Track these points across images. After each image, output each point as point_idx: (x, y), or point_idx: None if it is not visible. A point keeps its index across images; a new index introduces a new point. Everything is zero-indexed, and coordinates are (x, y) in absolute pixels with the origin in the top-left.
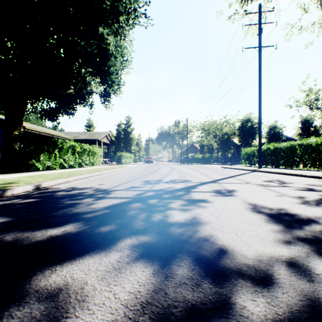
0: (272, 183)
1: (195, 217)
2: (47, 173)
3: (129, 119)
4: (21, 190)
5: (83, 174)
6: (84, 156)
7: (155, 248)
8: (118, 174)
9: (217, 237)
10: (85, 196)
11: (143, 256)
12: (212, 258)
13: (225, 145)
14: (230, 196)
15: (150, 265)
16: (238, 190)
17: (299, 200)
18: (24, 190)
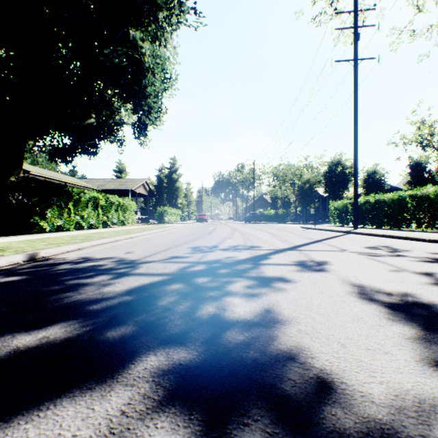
0: (379, 250)
1: (269, 309)
2: (55, 236)
3: (174, 162)
4: (4, 263)
5: (106, 238)
6: (111, 212)
7: (198, 378)
8: (156, 238)
9: (310, 352)
10: (100, 272)
11: (174, 399)
12: (306, 405)
13: (307, 197)
14: (321, 272)
15: (184, 424)
16: (331, 262)
17: (428, 278)
18: (9, 262)
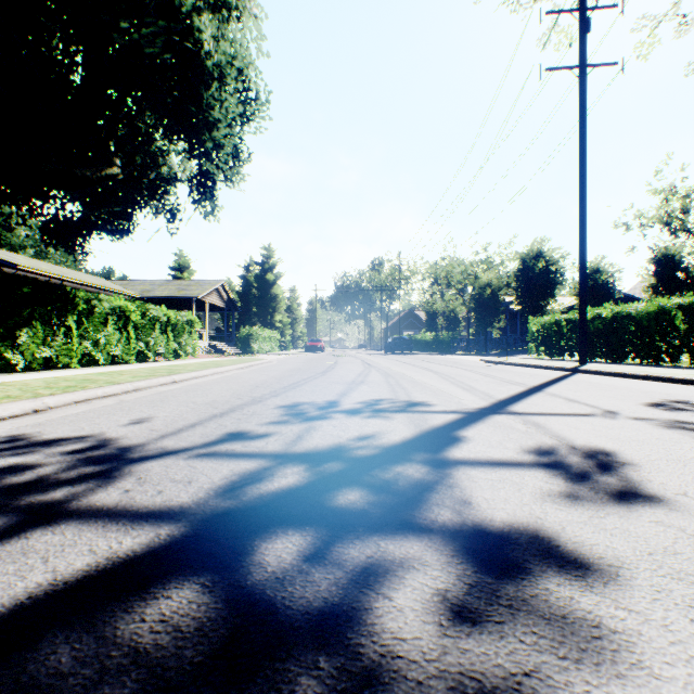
0: (689, 414)
1: None
2: (23, 379)
3: (269, 254)
4: None
5: (115, 384)
6: (154, 334)
7: None
8: (223, 382)
9: None
10: None
11: None
12: None
13: (487, 310)
14: (644, 503)
15: None
16: (623, 452)
17: None
18: None
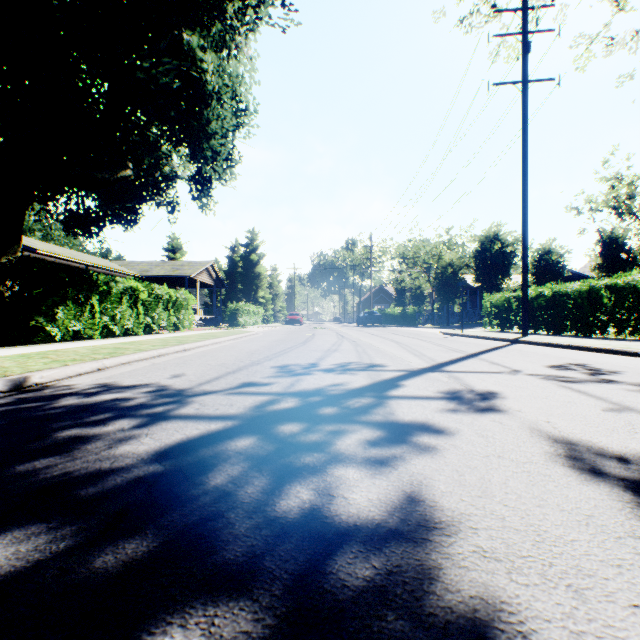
0: (572, 372)
1: (414, 495)
2: (67, 347)
3: (253, 237)
4: None
5: (144, 351)
6: (158, 310)
7: None
8: (224, 350)
9: (516, 618)
10: (120, 414)
11: None
12: None
13: (449, 287)
14: (491, 413)
15: None
16: (502, 392)
17: None
18: None
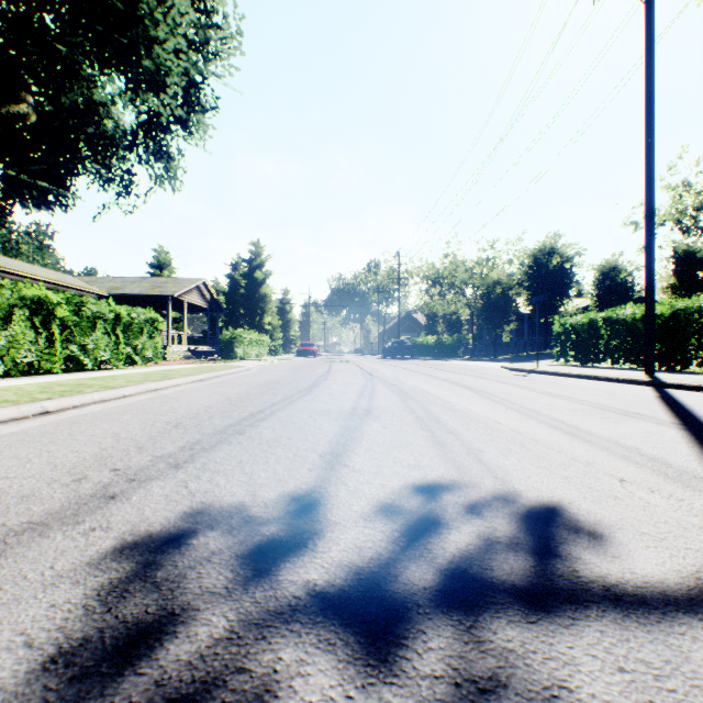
0: None
1: None
2: None
3: (258, 250)
4: None
5: None
6: (94, 335)
7: None
8: (130, 413)
9: None
10: None
11: None
12: None
13: (497, 311)
14: None
15: None
16: None
17: None
18: None
